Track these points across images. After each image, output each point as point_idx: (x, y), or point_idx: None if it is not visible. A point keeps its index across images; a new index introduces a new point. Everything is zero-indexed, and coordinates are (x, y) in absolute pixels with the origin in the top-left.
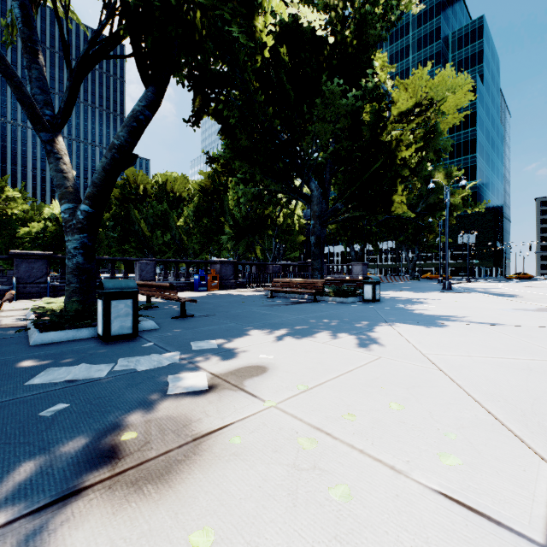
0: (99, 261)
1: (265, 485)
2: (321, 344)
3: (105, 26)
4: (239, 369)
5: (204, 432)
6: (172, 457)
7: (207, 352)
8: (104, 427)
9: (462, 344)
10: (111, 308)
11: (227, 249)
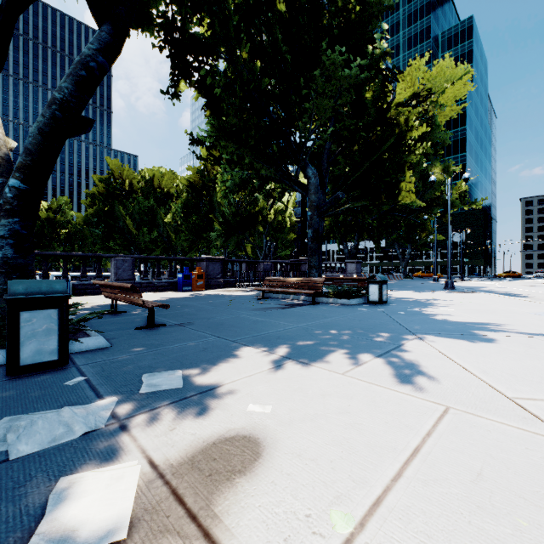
0: (67, 257)
1: None
2: (342, 376)
3: None
4: (209, 449)
5: None
6: None
7: (162, 398)
8: None
9: None
10: (20, 324)
11: (217, 247)
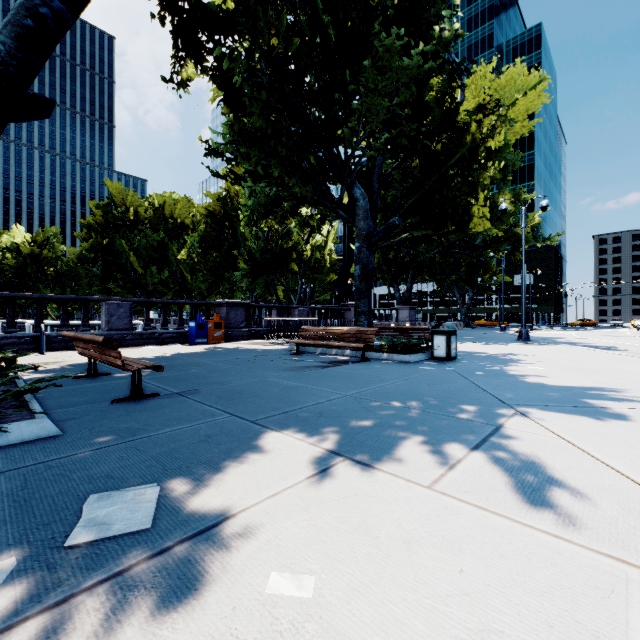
0: (42, 300)
1: None
2: (429, 491)
3: None
4: None
5: None
6: None
7: (103, 561)
8: None
9: None
10: None
11: (242, 290)
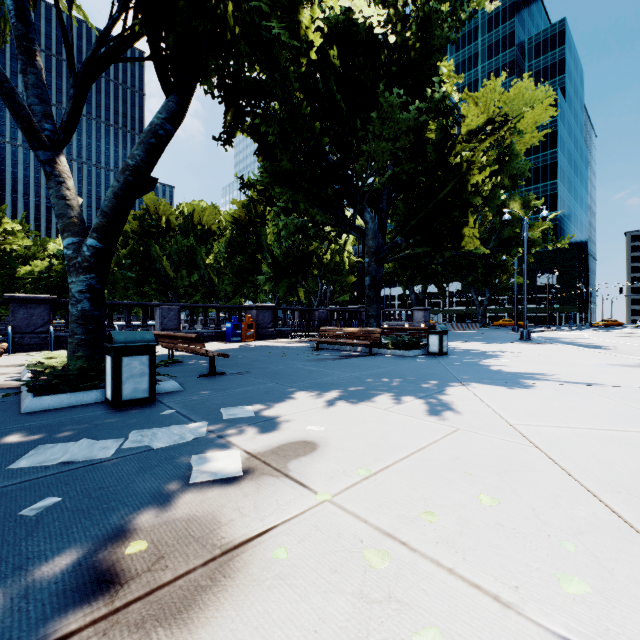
0: (112, 306)
1: (323, 629)
2: (383, 410)
3: (117, 20)
4: (282, 446)
5: (238, 540)
6: (193, 582)
7: (241, 422)
8: (104, 533)
9: (557, 410)
10: (122, 367)
11: (265, 292)
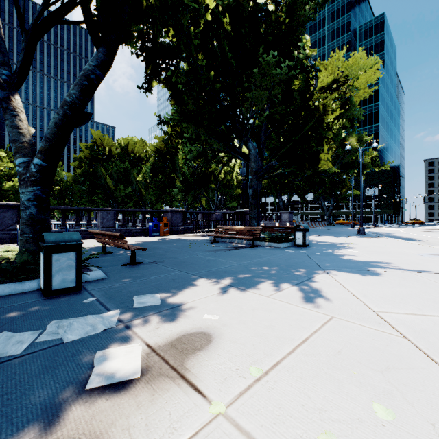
0: (65, 210)
1: None
2: (267, 297)
3: None
4: (181, 338)
5: None
6: None
7: (148, 311)
8: None
9: (408, 297)
10: (52, 262)
11: (178, 200)
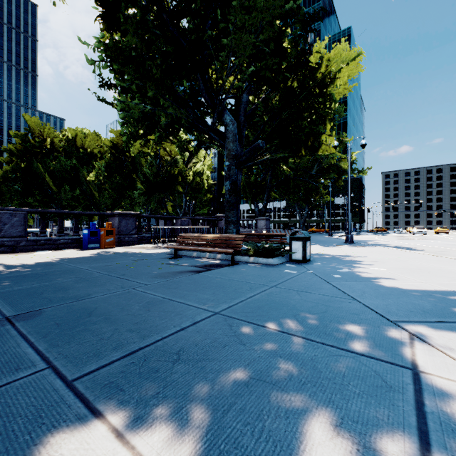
0: None
1: None
2: None
3: None
4: None
5: None
6: None
7: None
8: None
9: None
10: None
11: (139, 205)
